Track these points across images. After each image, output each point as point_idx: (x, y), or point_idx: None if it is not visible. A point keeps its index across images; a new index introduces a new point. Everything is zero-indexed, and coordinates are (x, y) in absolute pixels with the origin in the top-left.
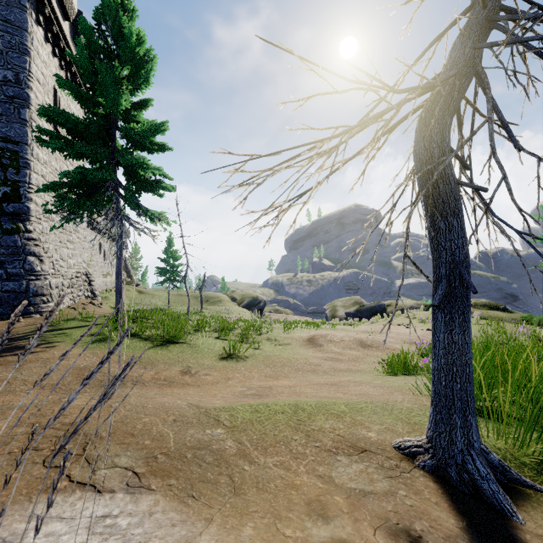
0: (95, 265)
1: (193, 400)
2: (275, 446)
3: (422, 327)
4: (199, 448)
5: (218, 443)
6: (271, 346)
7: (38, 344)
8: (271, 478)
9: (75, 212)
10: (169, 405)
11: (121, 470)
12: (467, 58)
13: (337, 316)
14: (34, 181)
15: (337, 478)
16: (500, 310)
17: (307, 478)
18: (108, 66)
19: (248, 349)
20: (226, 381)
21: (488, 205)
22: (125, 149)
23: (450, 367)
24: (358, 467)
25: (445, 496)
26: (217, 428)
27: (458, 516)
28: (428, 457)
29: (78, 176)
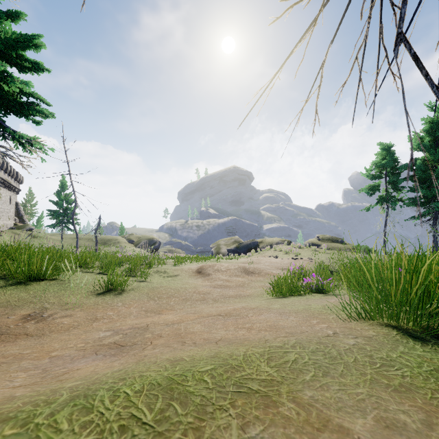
0: None
1: None
2: None
3: (287, 257)
4: None
5: None
6: (160, 278)
7: None
8: None
9: None
10: None
11: None
12: None
13: (221, 253)
14: None
15: None
16: (339, 242)
17: None
18: None
19: (133, 283)
20: (89, 323)
21: None
22: None
23: None
24: None
25: None
26: None
27: None
28: None
29: None
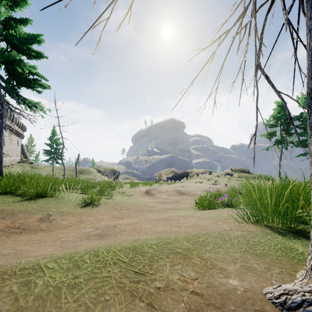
0: None
1: (9, 252)
2: None
3: (209, 183)
4: None
5: None
6: (121, 196)
7: None
8: None
9: None
10: None
11: None
12: None
13: (162, 180)
14: None
15: None
16: (246, 172)
17: None
18: None
19: (103, 199)
20: (78, 224)
21: None
22: (5, 50)
23: None
24: None
25: None
26: None
27: None
28: None
29: None
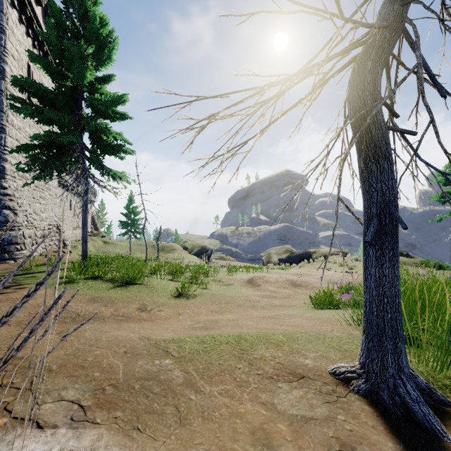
0: (66, 219)
1: (146, 333)
2: (220, 375)
3: (341, 270)
4: (147, 379)
5: (166, 373)
6: (217, 286)
7: (9, 286)
8: (216, 407)
9: (45, 171)
10: (121, 338)
11: (67, 403)
12: (396, 15)
13: (271, 262)
14: (9, 144)
15: (279, 405)
16: (403, 255)
17: (251, 406)
18: (74, 43)
19: (197, 289)
20: (177, 316)
21: (417, 147)
22: (90, 117)
23: (382, 299)
24: (298, 393)
25: (380, 419)
26: (166, 359)
27: (395, 439)
28: (361, 382)
29: (47, 138)
